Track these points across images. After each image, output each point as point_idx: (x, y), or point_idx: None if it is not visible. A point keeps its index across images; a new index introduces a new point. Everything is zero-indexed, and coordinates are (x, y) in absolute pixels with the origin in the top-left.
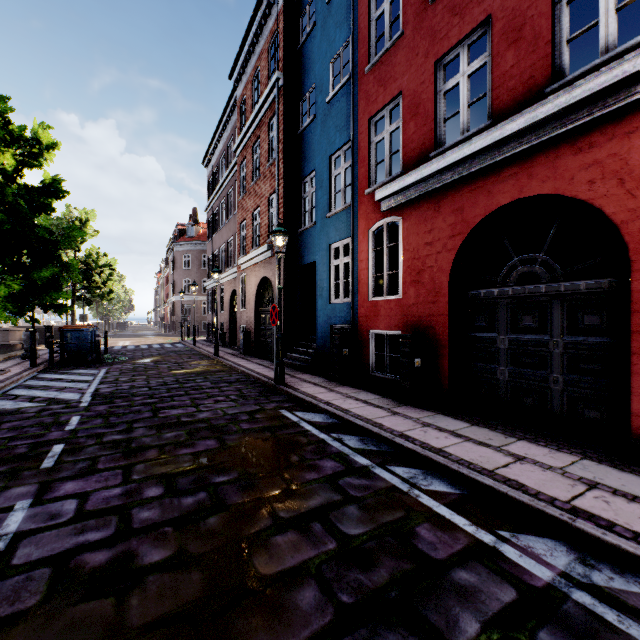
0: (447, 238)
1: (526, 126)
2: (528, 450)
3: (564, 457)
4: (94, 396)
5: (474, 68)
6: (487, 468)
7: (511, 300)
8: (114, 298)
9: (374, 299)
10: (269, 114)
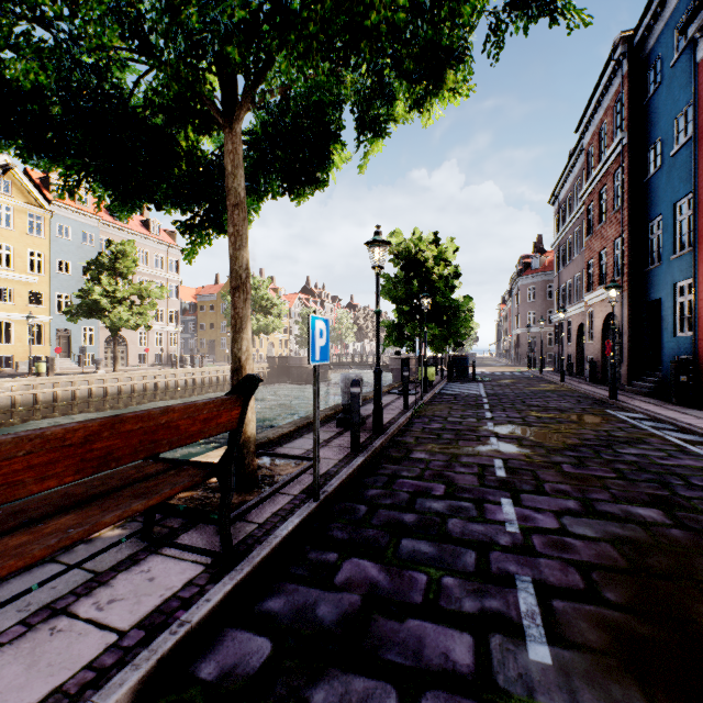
0: None
1: None
2: None
3: None
4: (486, 393)
5: None
6: None
7: None
8: None
9: None
10: (614, 166)
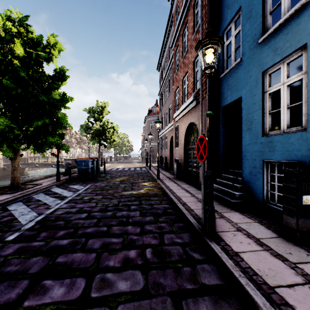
0: None
1: None
2: None
3: None
4: (39, 221)
5: None
6: None
7: None
8: (121, 145)
9: None
10: None
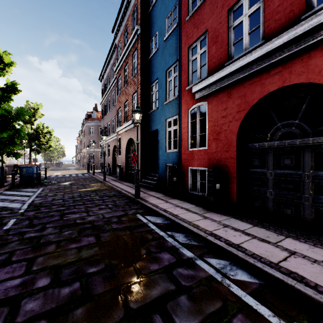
0: (235, 113)
1: (289, 40)
2: (295, 246)
3: (321, 251)
4: (29, 205)
5: (252, 10)
6: (273, 261)
7: (276, 149)
8: (53, 150)
9: (191, 149)
10: (133, 49)
